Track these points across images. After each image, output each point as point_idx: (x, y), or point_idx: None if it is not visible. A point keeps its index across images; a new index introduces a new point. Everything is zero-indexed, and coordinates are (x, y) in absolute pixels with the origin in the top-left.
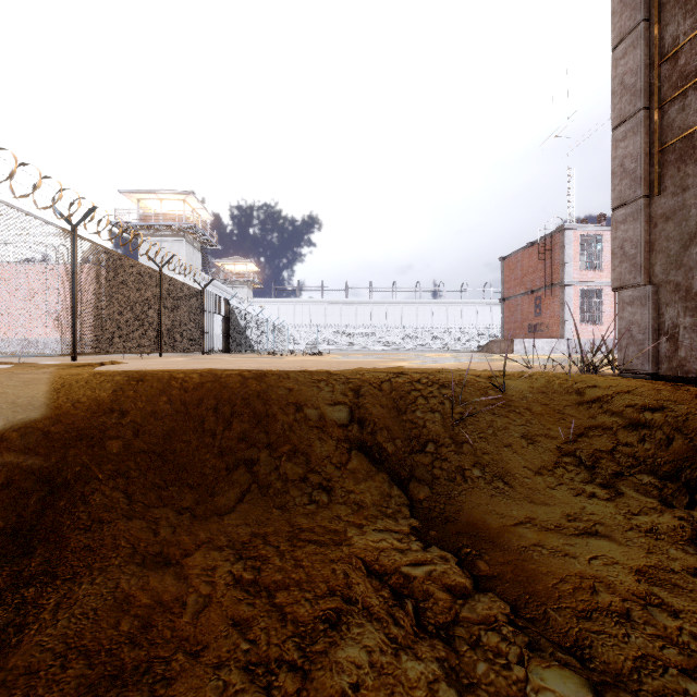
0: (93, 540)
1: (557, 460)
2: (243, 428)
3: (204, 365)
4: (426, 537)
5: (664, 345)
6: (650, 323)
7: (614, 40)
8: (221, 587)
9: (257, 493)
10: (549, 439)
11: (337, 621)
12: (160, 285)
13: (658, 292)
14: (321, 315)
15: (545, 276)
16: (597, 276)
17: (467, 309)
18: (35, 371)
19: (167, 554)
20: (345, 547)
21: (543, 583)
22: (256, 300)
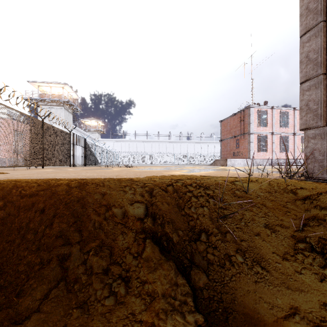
0: None
1: (295, 246)
2: (61, 227)
3: (56, 174)
4: None
5: None
6: None
7: None
8: None
9: (63, 291)
10: (284, 228)
11: None
12: (42, 129)
13: None
14: (135, 147)
15: (241, 129)
16: (264, 129)
17: (203, 145)
18: None
19: None
20: None
21: None
22: (102, 139)
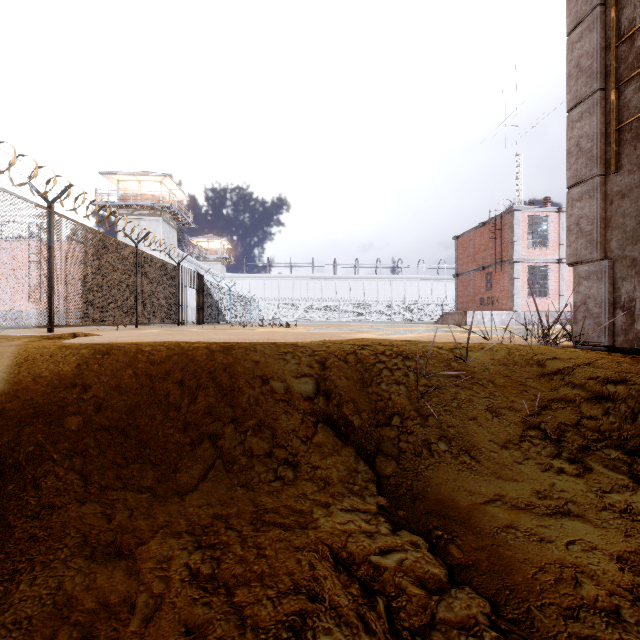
0: (39, 530)
1: (522, 433)
2: (208, 402)
3: (174, 337)
4: (394, 518)
5: (620, 318)
6: (607, 297)
7: (570, 25)
8: (176, 584)
9: (221, 470)
10: (513, 412)
11: (301, 626)
12: (136, 261)
13: (614, 267)
14: (289, 289)
15: (495, 253)
16: (543, 253)
17: (423, 284)
18: (2, 344)
19: (119, 544)
20: (311, 531)
21: (522, 573)
22: (229, 275)
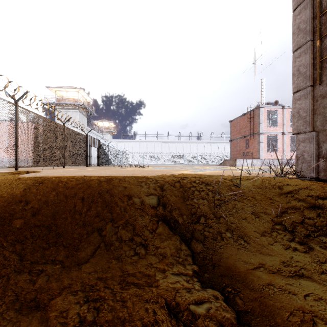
0: None
1: (272, 227)
2: (97, 210)
3: (82, 173)
4: (203, 278)
5: (322, 163)
6: (314, 152)
7: (294, 6)
8: None
9: (104, 250)
10: (266, 215)
11: None
12: (64, 132)
13: (318, 135)
14: (145, 147)
15: (250, 129)
16: (274, 129)
17: (213, 145)
18: None
19: (38, 300)
20: (154, 289)
21: (281, 317)
22: (114, 140)
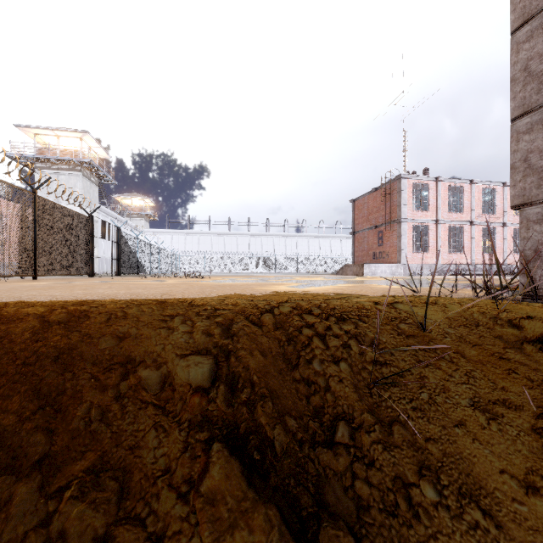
0: None
1: None
2: None
3: (44, 292)
4: None
5: None
6: None
7: None
8: None
9: None
10: (513, 408)
11: None
12: (34, 207)
13: None
14: (208, 244)
15: (386, 214)
16: (424, 215)
17: (323, 241)
18: None
19: None
20: None
21: None
22: (152, 230)
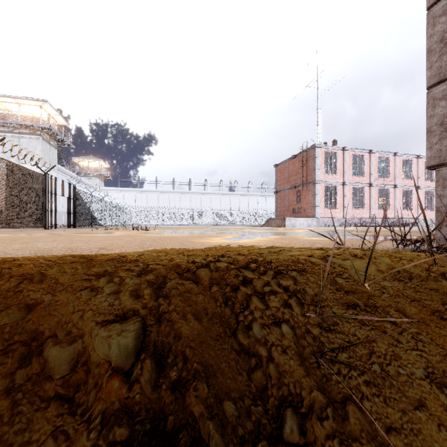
0: None
1: None
2: None
3: None
4: None
5: None
6: None
7: None
8: None
9: None
10: None
11: None
12: None
13: None
14: (155, 200)
15: (303, 177)
16: (333, 178)
17: (252, 199)
18: None
19: None
20: None
21: None
22: (106, 188)
